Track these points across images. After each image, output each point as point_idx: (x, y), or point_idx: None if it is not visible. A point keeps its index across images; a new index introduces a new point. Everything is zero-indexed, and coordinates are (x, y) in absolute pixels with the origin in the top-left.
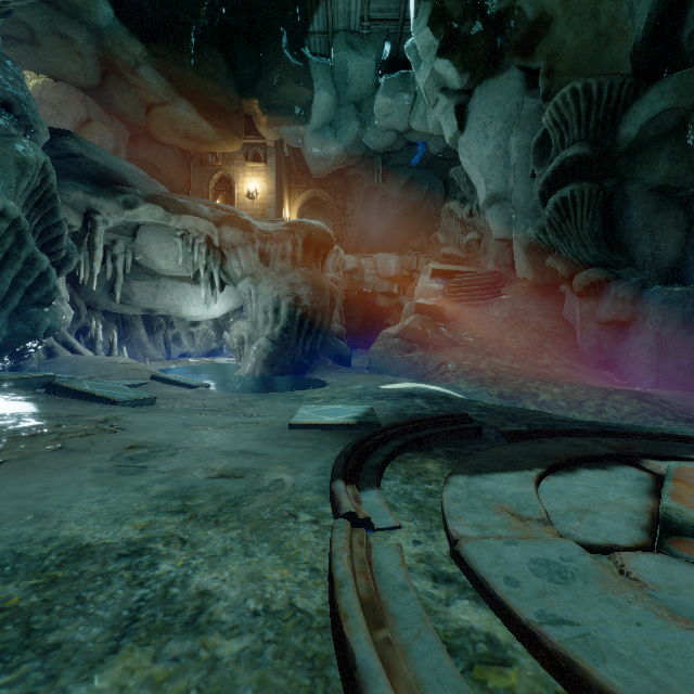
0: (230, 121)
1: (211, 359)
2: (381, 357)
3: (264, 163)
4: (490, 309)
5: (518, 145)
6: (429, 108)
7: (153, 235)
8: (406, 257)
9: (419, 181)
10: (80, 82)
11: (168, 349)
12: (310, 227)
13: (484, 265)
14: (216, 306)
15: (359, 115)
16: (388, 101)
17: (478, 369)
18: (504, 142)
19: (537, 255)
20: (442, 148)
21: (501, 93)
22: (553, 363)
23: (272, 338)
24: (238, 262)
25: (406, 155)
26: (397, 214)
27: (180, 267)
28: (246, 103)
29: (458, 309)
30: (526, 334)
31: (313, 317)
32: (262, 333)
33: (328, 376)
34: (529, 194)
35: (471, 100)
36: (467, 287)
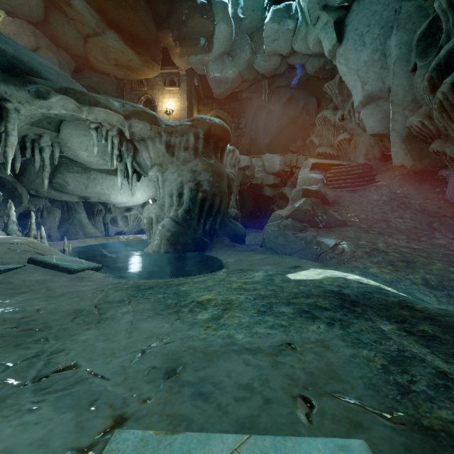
0: (149, 50)
1: (139, 236)
2: (275, 236)
3: (177, 87)
4: (368, 193)
5: (399, 43)
6: (310, 28)
7: (74, 130)
8: (287, 156)
9: (296, 99)
10: (27, 14)
11: (107, 228)
12: (210, 122)
13: (354, 159)
14: (138, 195)
15: (251, 44)
16: (275, 26)
17: (379, 249)
18: (381, 46)
19: (415, 143)
20: (318, 67)
21: (378, 3)
22: (450, 243)
23: (176, 219)
24: (147, 154)
25: (287, 78)
26: (279, 125)
27: (101, 159)
28: (162, 36)
29: (337, 194)
30: (411, 215)
31: (213, 200)
32: (168, 214)
33: (225, 255)
34: (409, 88)
35: (348, 15)
36: (343, 177)
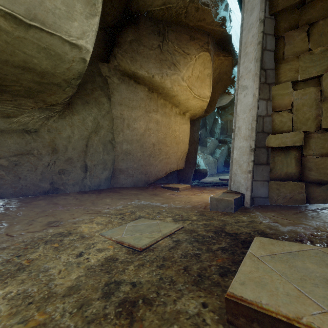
0: None
1: None
2: None
3: None
4: None
5: None
6: None
7: None
8: None
9: None
10: None
11: None
12: None
13: None
14: None
15: None
16: None
17: None
18: None
19: None
20: None
21: None
22: None
23: None
24: None
25: None
26: None
27: None
28: None
29: None
30: None
31: None
32: None
33: None
34: None
35: None
36: None
